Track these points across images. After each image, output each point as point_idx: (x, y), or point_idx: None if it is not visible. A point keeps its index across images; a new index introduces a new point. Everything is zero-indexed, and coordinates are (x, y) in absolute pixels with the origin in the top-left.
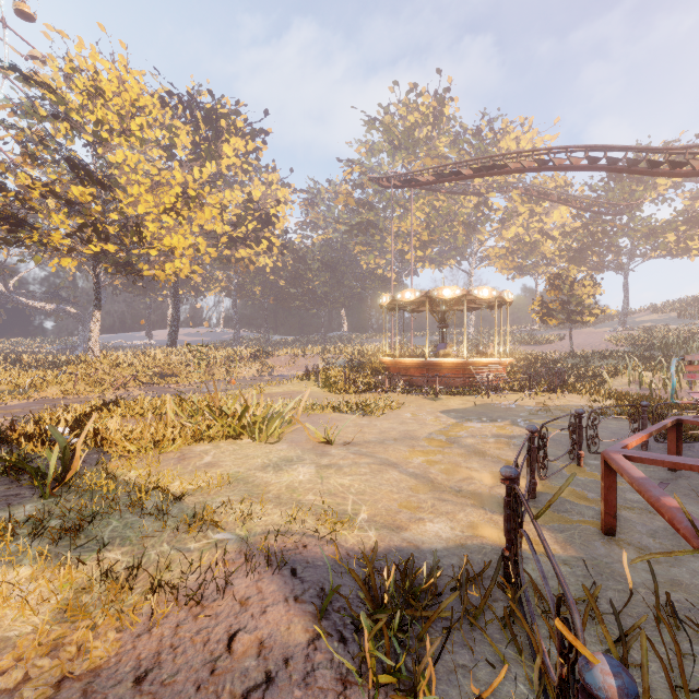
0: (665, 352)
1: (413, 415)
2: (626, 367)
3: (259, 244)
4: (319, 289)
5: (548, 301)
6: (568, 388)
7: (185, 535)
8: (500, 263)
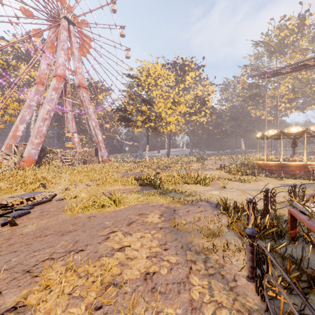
0: None
1: (264, 184)
2: None
3: (200, 113)
4: (228, 129)
5: None
6: None
7: (187, 197)
8: None
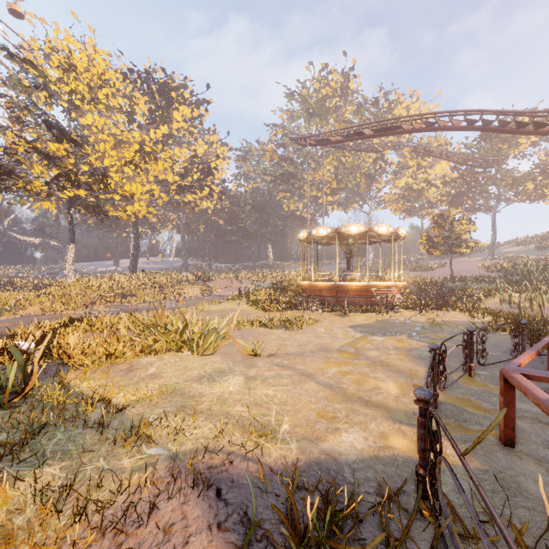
0: (528, 277)
1: (326, 330)
2: (497, 289)
3: (202, 190)
4: (250, 227)
5: (433, 236)
6: (451, 306)
7: (121, 450)
8: (394, 206)
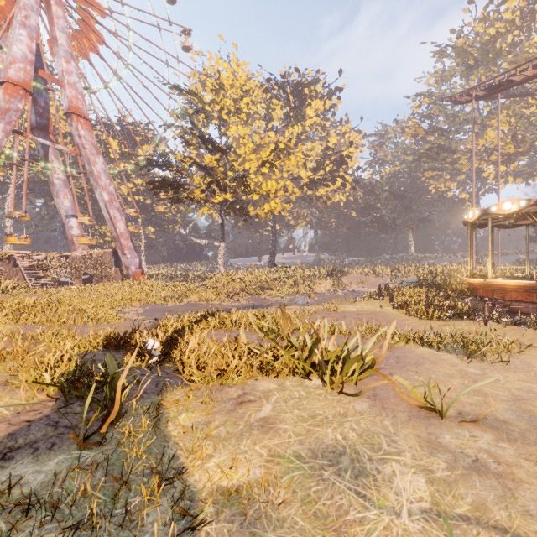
0: None
1: None
2: None
3: (334, 182)
4: (387, 216)
5: None
6: None
7: None
8: None
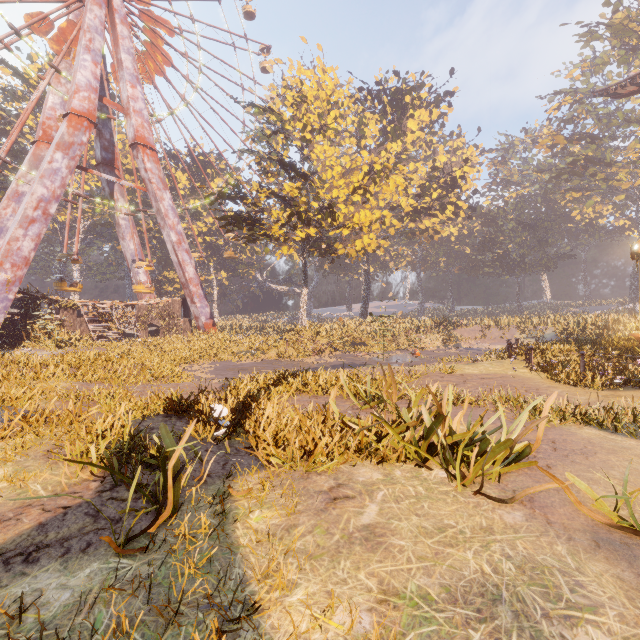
0: None
1: None
2: None
3: (444, 211)
4: (513, 252)
5: None
6: None
7: None
8: None
